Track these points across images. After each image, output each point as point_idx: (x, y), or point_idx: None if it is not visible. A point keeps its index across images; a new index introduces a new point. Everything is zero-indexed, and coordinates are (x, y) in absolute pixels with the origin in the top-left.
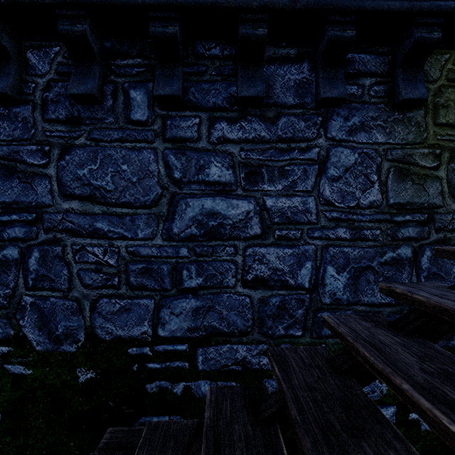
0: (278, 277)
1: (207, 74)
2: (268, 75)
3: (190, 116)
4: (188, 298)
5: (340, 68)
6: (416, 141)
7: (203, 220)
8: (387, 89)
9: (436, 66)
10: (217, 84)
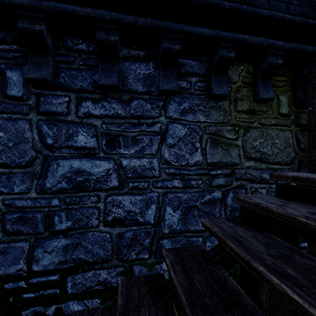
0: (131, 217)
1: (75, 63)
2: (124, 69)
3: (60, 95)
4: (59, 238)
5: (173, 69)
6: (224, 121)
7: (72, 176)
8: (206, 86)
9: (236, 73)
10: (83, 72)
